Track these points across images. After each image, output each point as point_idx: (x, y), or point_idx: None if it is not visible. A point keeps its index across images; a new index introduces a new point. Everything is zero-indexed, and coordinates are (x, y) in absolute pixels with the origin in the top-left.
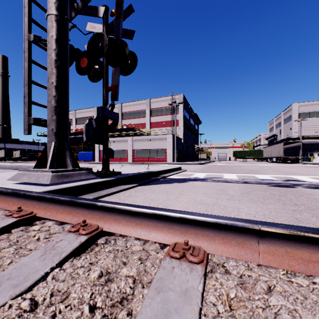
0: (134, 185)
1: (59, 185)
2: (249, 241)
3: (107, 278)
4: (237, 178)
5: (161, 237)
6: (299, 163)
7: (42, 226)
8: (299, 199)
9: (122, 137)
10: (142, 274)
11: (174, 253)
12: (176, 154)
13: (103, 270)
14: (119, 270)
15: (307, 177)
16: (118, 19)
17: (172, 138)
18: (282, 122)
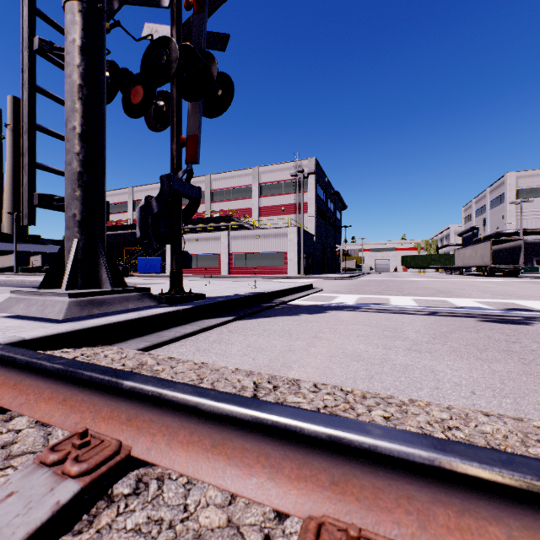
0: (228, 318)
1: (83, 321)
2: None
3: None
4: (416, 305)
5: (278, 491)
6: (519, 277)
7: None
8: None
9: (212, 233)
10: None
11: None
12: (304, 261)
13: None
14: None
15: None
16: (199, 14)
17: (297, 233)
18: (487, 206)
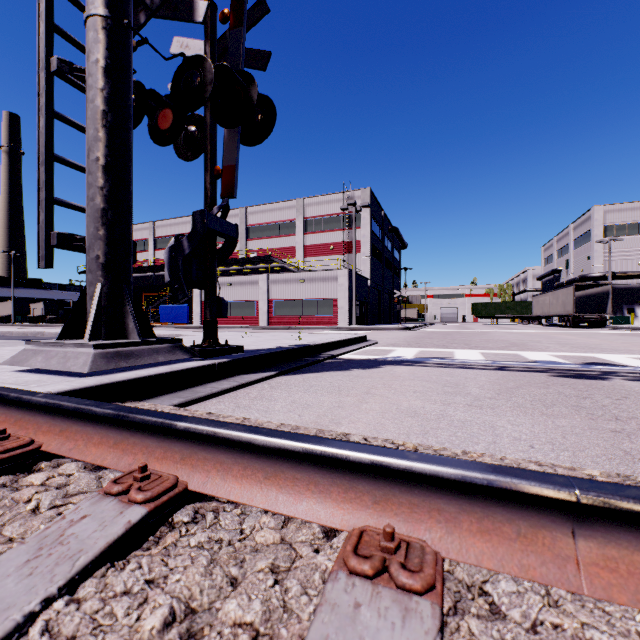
0: (269, 373)
1: (110, 374)
2: (551, 531)
3: (186, 630)
4: (483, 359)
5: (326, 511)
6: (606, 328)
7: (51, 474)
8: (621, 405)
9: (248, 276)
10: (277, 619)
11: (358, 562)
12: (357, 309)
13: (178, 605)
14: (218, 605)
15: (629, 357)
16: (236, 29)
17: (349, 277)
18: (571, 245)
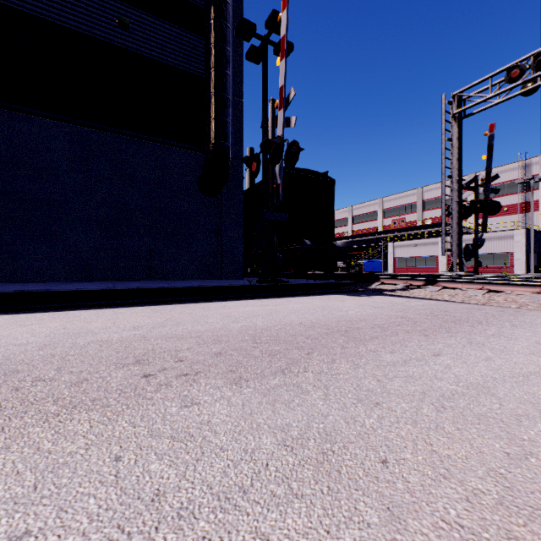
0: None
1: None
2: None
3: None
4: None
5: None
6: None
7: None
8: None
9: (430, 239)
10: None
11: None
12: (534, 260)
13: None
14: None
15: None
16: (487, 184)
17: (525, 235)
18: None
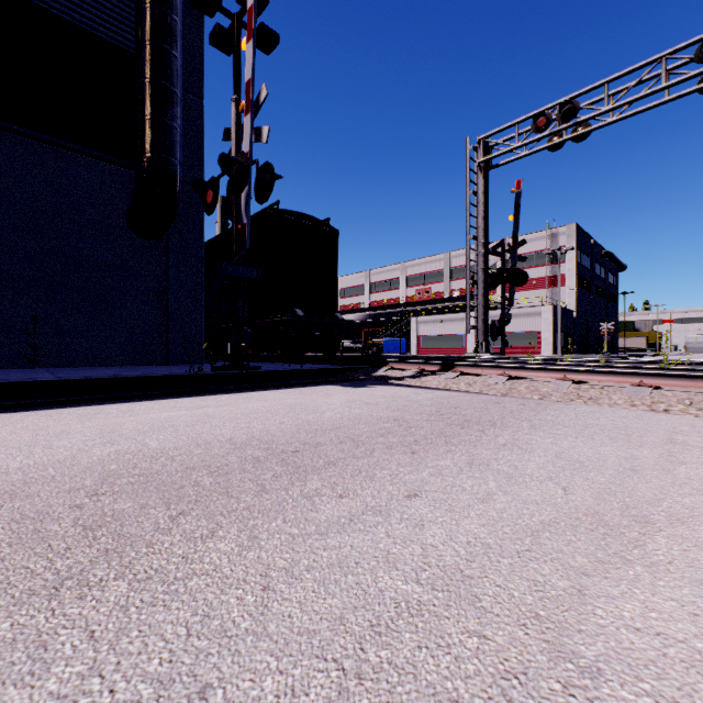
0: None
1: None
2: None
3: None
4: None
5: None
6: None
7: None
8: None
9: (457, 314)
10: None
11: None
12: (561, 340)
13: None
14: None
15: None
16: (514, 250)
17: (552, 312)
18: None
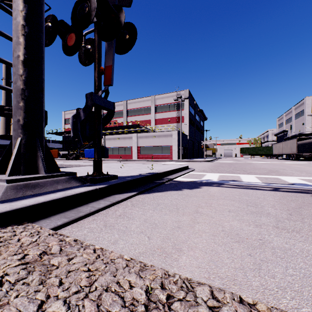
0: (132, 194)
1: (17, 201)
2: None
3: None
4: (260, 182)
5: None
6: None
7: None
8: None
9: (127, 134)
10: None
11: None
12: (182, 151)
13: None
14: None
15: None
16: None
17: (178, 134)
18: (293, 117)
